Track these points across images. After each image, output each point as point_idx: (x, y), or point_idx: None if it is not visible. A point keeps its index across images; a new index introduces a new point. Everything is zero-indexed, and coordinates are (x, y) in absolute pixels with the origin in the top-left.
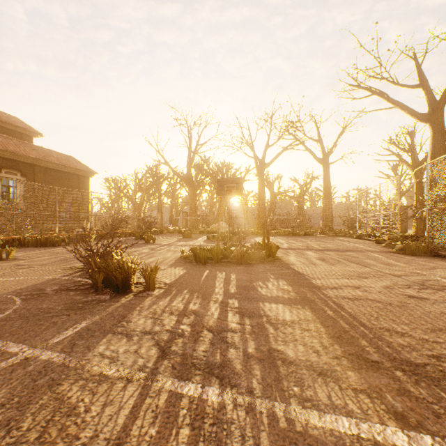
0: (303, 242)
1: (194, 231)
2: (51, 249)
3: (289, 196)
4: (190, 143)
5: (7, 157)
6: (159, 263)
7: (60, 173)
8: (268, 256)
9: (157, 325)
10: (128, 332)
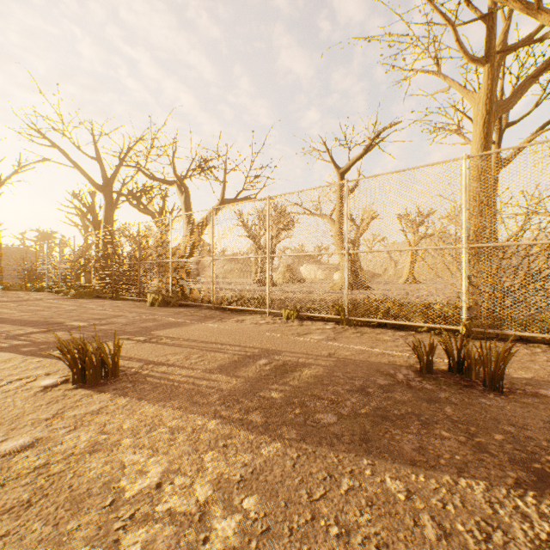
0: None
1: None
2: None
3: None
4: None
5: None
6: None
7: None
8: None
9: None
10: None
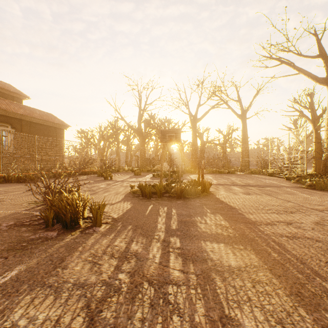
0: (228, 179)
1: (143, 170)
2: (28, 184)
3: (215, 143)
4: (140, 103)
5: (0, 114)
6: (112, 197)
7: (42, 126)
8: (202, 191)
9: (93, 273)
10: (59, 285)
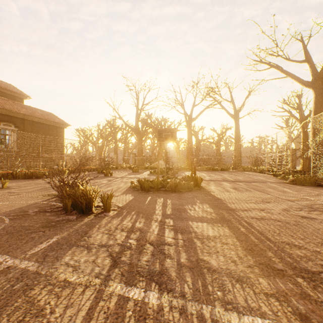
0: (220, 176)
1: (140, 167)
2: (36, 180)
3: (210, 141)
4: (138, 103)
5: (4, 114)
6: (114, 191)
7: (43, 125)
8: (195, 185)
9: (111, 239)
10: (88, 245)
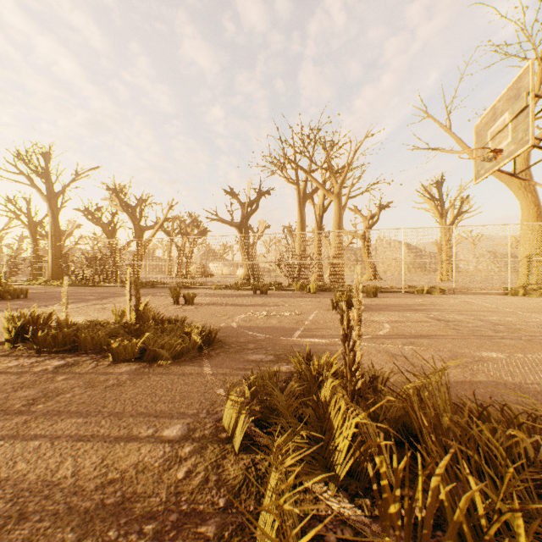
0: None
1: None
2: None
3: None
4: None
5: None
6: None
7: None
8: None
9: None
10: None
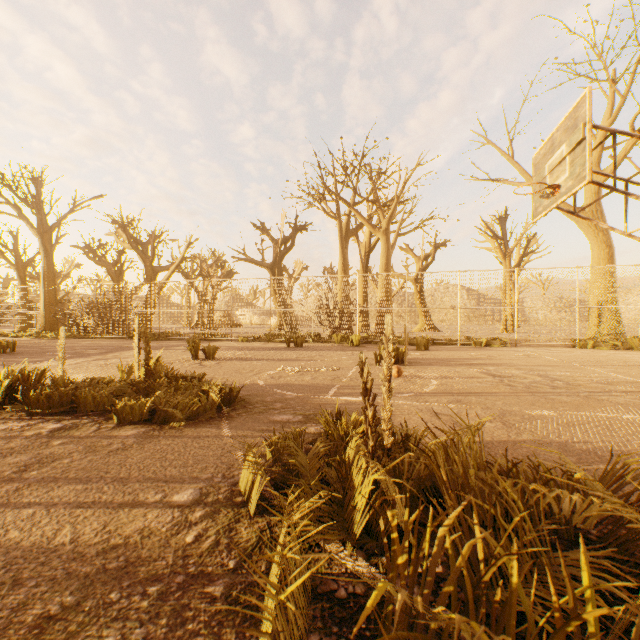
0: None
1: None
2: None
3: None
4: None
5: None
6: None
7: None
8: None
9: None
10: None
